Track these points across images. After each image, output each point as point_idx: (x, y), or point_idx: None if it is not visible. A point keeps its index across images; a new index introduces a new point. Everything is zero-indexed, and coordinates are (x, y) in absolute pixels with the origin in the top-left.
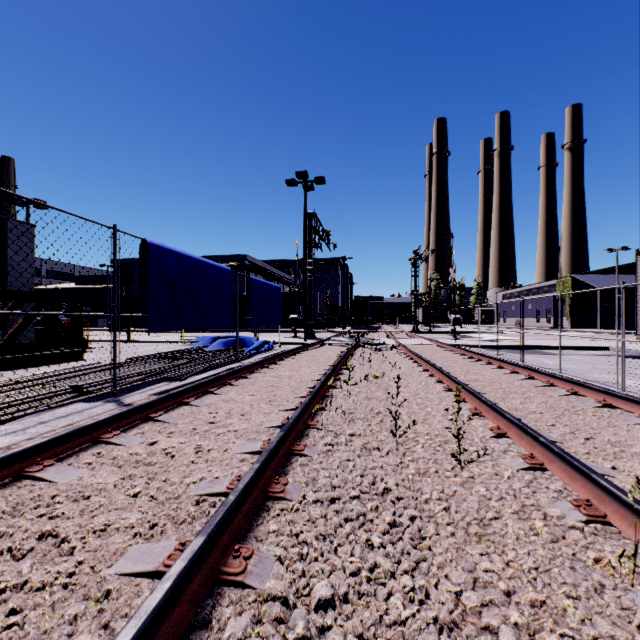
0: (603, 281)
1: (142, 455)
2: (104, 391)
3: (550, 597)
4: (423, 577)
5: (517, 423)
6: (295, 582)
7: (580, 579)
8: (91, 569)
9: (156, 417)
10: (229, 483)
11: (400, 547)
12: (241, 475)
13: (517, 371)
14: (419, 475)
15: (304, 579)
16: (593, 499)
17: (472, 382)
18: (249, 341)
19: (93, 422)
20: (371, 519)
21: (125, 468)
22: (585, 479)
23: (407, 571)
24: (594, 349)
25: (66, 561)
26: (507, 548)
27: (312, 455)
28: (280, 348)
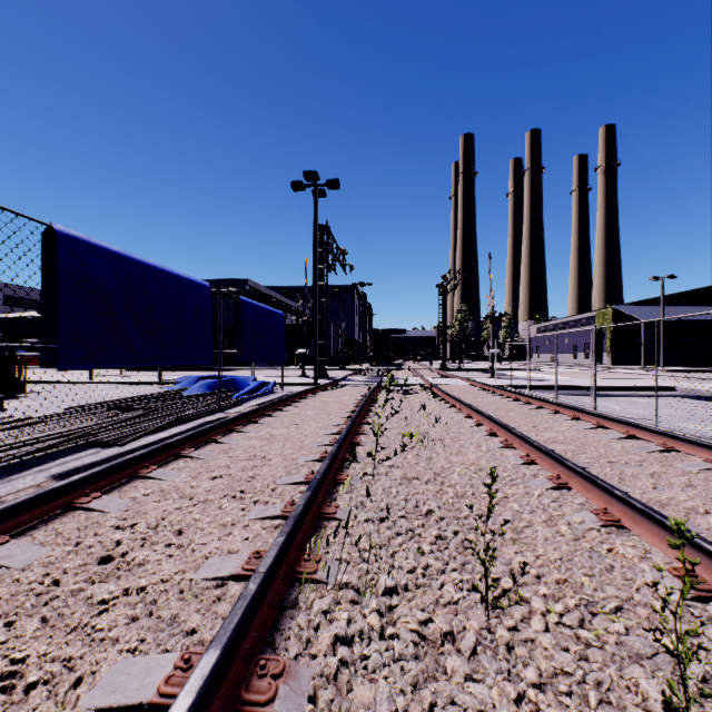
0: (646, 313)
1: None
2: None
3: None
4: None
5: None
6: None
7: None
8: None
9: None
10: None
11: None
12: None
13: (604, 425)
14: None
15: None
16: None
17: (553, 445)
18: (243, 382)
19: None
20: None
21: None
22: None
23: None
24: (658, 390)
25: None
26: None
27: None
28: (283, 391)
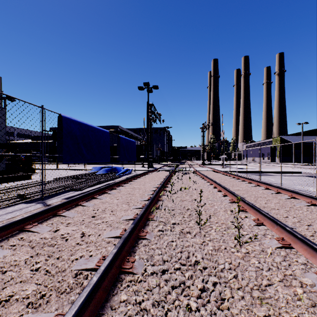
0: (295, 139)
1: (48, 239)
2: (36, 197)
3: None
4: None
5: (270, 217)
6: None
7: None
8: None
9: (61, 213)
10: (97, 261)
11: (209, 310)
12: (105, 255)
13: (259, 185)
14: (215, 250)
15: None
16: None
17: (237, 191)
18: (119, 169)
19: (20, 218)
20: (189, 287)
21: (35, 249)
22: None
23: None
24: (294, 173)
25: None
26: (282, 311)
27: (151, 239)
28: (135, 172)
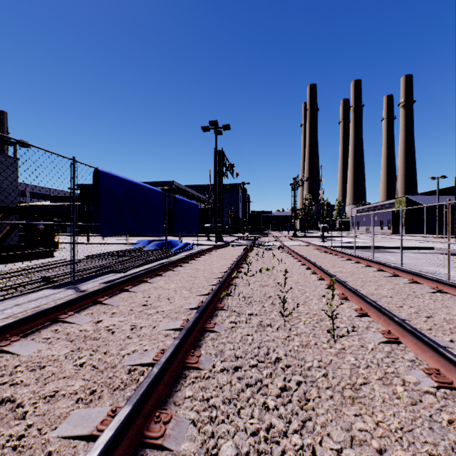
0: (428, 200)
1: (89, 331)
2: (65, 281)
3: (415, 455)
4: (310, 436)
5: (376, 306)
6: (205, 443)
7: (438, 439)
8: (38, 432)
9: (102, 301)
10: (155, 355)
11: (290, 409)
12: (164, 348)
13: (370, 265)
14: (302, 346)
15: (213, 440)
16: (441, 368)
17: (338, 273)
18: (175, 243)
19: (52, 306)
20: (266, 385)
21: (75, 342)
22: (433, 352)
23: (297, 431)
24: (423, 249)
25: (18, 425)
26: (376, 410)
27: (220, 331)
28: (197, 248)
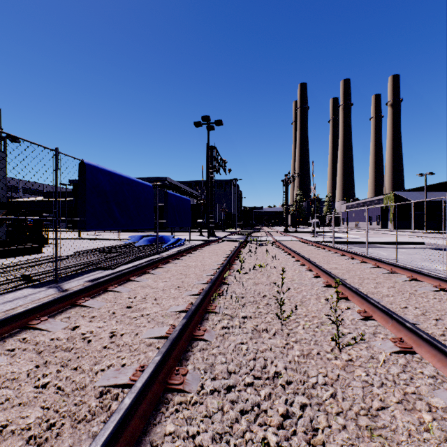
0: (416, 196)
1: (62, 340)
2: (47, 279)
3: None
4: None
5: (382, 308)
6: None
7: None
8: None
9: (82, 303)
10: (132, 374)
11: (296, 446)
12: (145, 364)
13: (365, 261)
14: (303, 357)
15: None
16: None
17: (334, 270)
18: (167, 238)
19: (22, 310)
20: (265, 411)
21: (42, 355)
22: None
23: None
24: (414, 244)
25: None
26: None
27: (211, 340)
28: (190, 244)
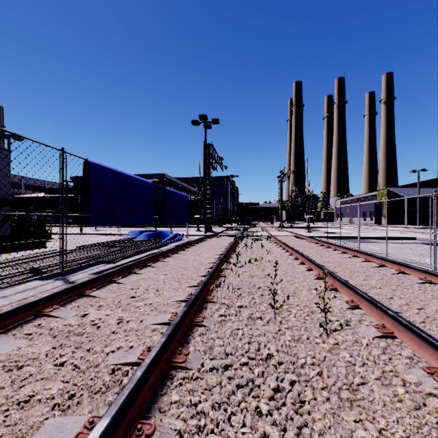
0: (409, 192)
1: (74, 326)
2: (54, 272)
3: None
4: None
5: (368, 298)
6: None
7: None
8: None
9: (90, 293)
10: (140, 354)
11: (285, 414)
12: (151, 346)
13: (357, 255)
14: (294, 341)
15: None
16: None
17: (326, 264)
18: (166, 234)
19: (36, 299)
20: (259, 386)
21: (58, 338)
22: (433, 348)
23: None
24: (405, 239)
25: None
26: (377, 415)
27: (209, 326)
28: (187, 238)
